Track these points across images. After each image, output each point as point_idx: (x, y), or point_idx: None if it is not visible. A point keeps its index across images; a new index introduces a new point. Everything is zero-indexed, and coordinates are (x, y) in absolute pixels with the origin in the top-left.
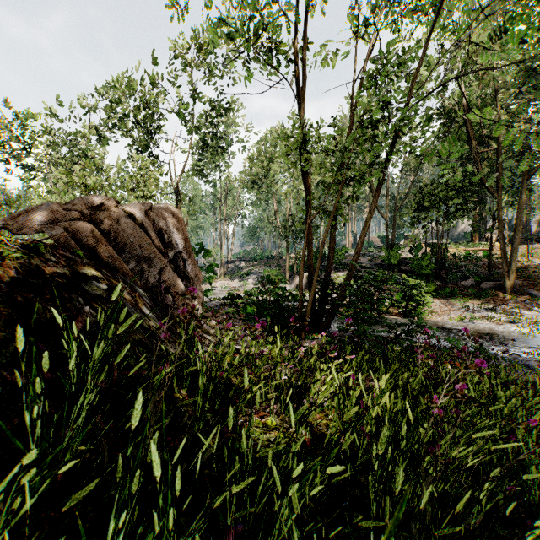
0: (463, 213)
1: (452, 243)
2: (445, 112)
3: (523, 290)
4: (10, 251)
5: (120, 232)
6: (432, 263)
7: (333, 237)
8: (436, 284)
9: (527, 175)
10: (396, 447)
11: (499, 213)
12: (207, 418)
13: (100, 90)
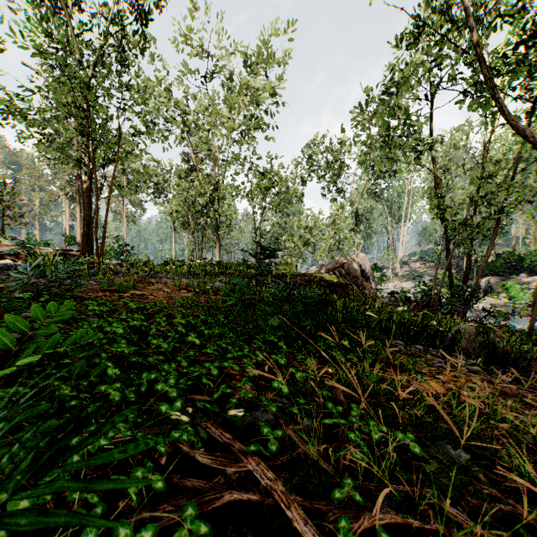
0: None
1: None
2: None
3: None
4: (337, 279)
5: (350, 269)
6: None
7: (470, 257)
8: None
9: None
10: None
11: None
12: None
13: (304, 151)
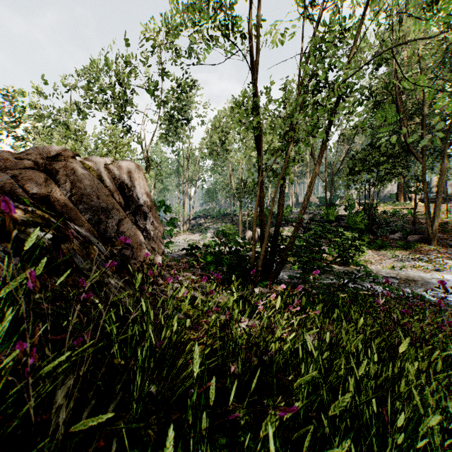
0: (391, 177)
1: (381, 202)
2: (376, 90)
3: (444, 242)
4: None
5: (76, 183)
6: (365, 219)
7: (282, 195)
8: (368, 237)
9: (448, 142)
10: (379, 426)
11: (423, 175)
12: (151, 392)
13: (80, 71)
